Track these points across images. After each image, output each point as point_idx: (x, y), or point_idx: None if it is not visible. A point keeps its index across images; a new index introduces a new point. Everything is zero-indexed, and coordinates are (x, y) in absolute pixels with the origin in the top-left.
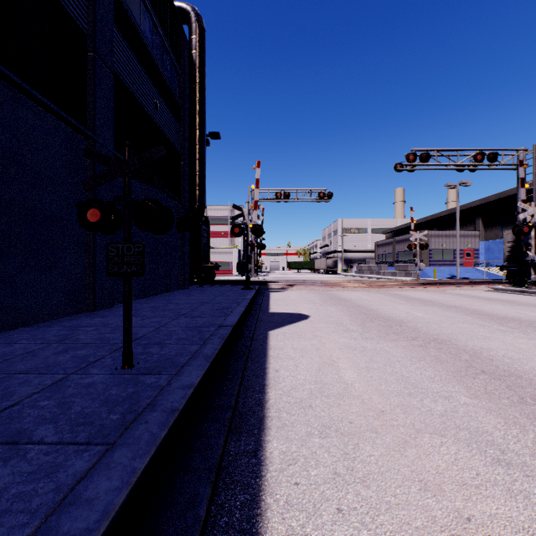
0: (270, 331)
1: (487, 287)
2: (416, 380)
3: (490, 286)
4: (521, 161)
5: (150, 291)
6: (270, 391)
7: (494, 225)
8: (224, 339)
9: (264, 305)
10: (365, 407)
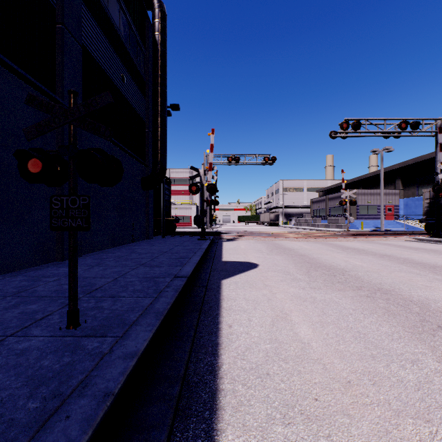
0: (222, 280)
1: (410, 238)
2: (375, 338)
3: (412, 236)
4: (440, 128)
5: (117, 241)
6: (223, 353)
7: (411, 185)
8: (177, 291)
9: (217, 254)
10: (328, 375)
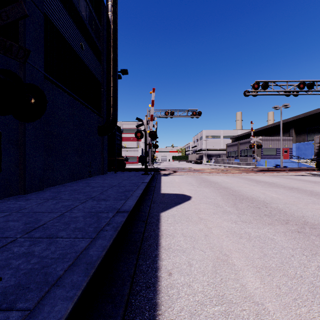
0: (161, 212)
1: (305, 173)
2: None
3: (307, 172)
4: None
5: (76, 176)
6: None
7: (302, 133)
8: (116, 231)
9: (157, 186)
10: None
